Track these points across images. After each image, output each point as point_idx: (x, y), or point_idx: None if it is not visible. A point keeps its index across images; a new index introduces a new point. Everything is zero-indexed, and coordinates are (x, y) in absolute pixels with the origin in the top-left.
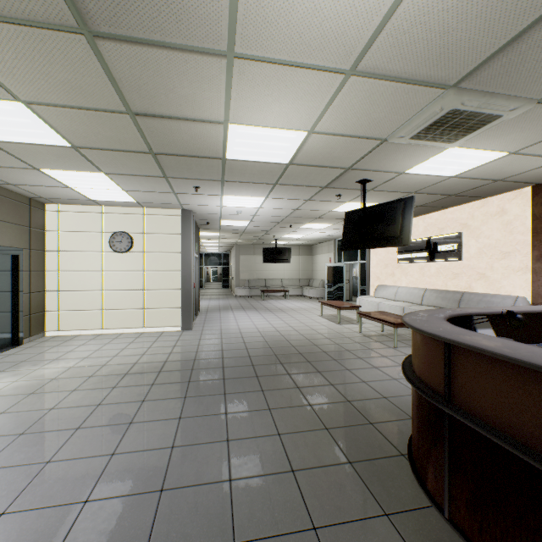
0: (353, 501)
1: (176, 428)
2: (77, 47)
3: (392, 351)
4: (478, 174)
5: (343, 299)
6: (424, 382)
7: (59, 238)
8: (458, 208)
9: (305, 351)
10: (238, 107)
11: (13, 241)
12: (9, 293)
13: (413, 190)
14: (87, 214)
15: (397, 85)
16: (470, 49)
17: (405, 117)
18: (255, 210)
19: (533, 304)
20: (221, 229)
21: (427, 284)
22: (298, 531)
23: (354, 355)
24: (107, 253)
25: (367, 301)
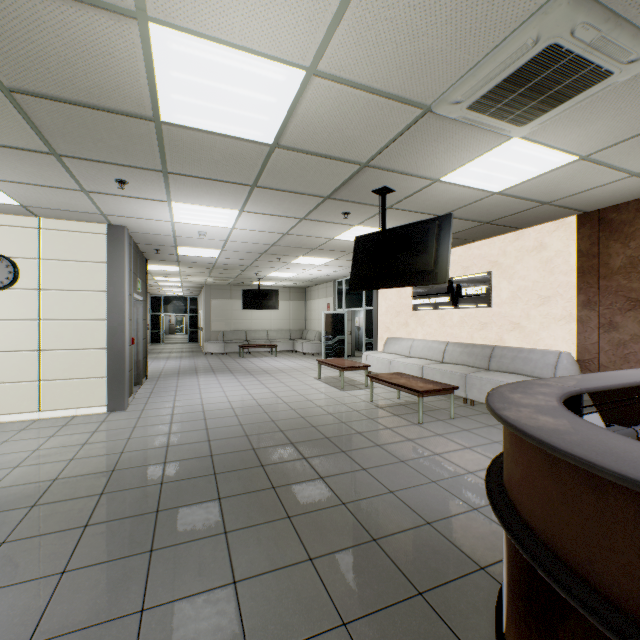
0: None
1: None
2: None
3: (418, 431)
4: (529, 190)
5: (344, 355)
6: (576, 571)
7: None
8: (487, 242)
9: (299, 439)
10: None
11: None
12: None
13: (443, 211)
14: None
15: None
16: None
17: (471, 56)
18: (226, 232)
19: (578, 361)
20: (180, 260)
21: (448, 336)
22: None
23: (369, 440)
24: None
25: (376, 359)
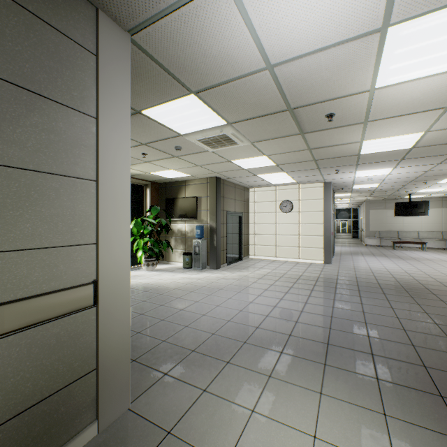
0: (442, 347)
1: (333, 302)
2: (296, 137)
3: None
4: None
5: None
6: None
7: (255, 206)
8: None
9: (432, 288)
10: (369, 135)
11: (239, 209)
12: (238, 234)
13: None
14: (268, 192)
15: None
16: None
17: None
18: (384, 176)
19: None
20: (352, 191)
21: None
22: (402, 343)
23: None
24: (278, 213)
25: None
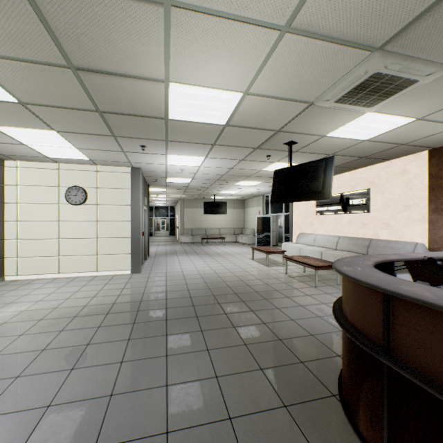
0: None
1: (117, 373)
2: None
3: (314, 290)
4: (388, 138)
5: (270, 245)
6: (359, 330)
7: (18, 191)
8: (367, 169)
9: (239, 292)
10: (177, 65)
11: None
12: None
13: (332, 152)
14: (45, 170)
15: (328, 46)
16: (401, 7)
17: (332, 80)
18: (196, 168)
19: (430, 249)
20: (167, 185)
21: (340, 232)
22: None
23: (282, 294)
24: (64, 205)
25: (290, 247)
